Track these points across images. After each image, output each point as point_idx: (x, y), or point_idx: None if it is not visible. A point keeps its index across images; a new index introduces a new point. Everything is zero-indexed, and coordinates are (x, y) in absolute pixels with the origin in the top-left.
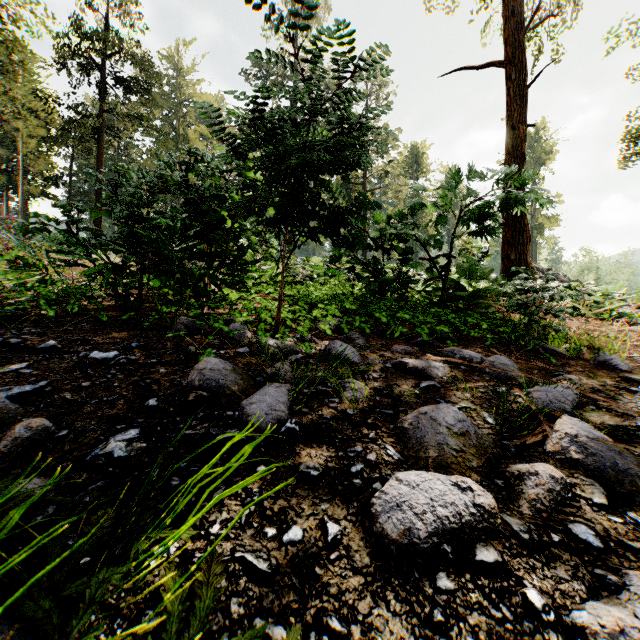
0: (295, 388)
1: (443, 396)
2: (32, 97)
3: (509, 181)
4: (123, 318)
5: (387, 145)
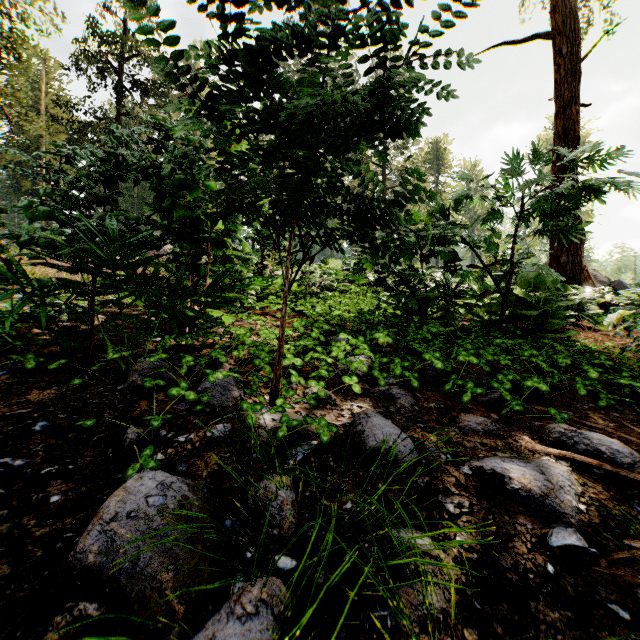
0: (297, 565)
1: (614, 587)
2: (54, 104)
3: (592, 162)
4: (51, 367)
5: (408, 140)
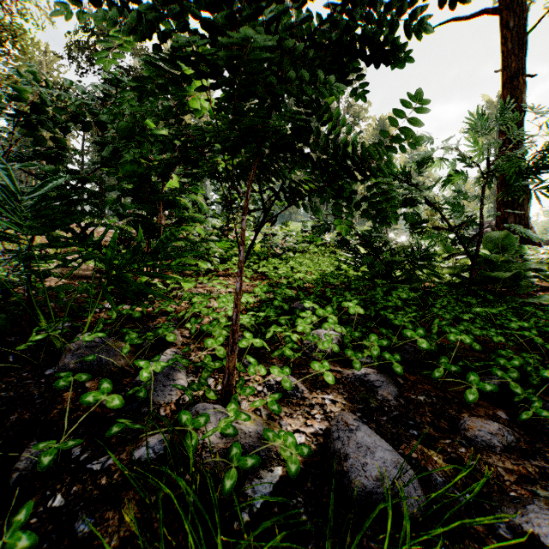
0: None
1: None
2: None
3: None
4: None
5: (358, 117)
